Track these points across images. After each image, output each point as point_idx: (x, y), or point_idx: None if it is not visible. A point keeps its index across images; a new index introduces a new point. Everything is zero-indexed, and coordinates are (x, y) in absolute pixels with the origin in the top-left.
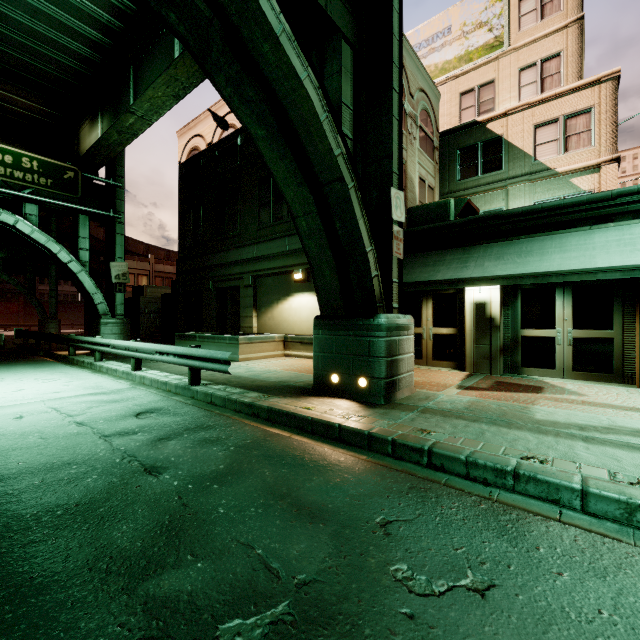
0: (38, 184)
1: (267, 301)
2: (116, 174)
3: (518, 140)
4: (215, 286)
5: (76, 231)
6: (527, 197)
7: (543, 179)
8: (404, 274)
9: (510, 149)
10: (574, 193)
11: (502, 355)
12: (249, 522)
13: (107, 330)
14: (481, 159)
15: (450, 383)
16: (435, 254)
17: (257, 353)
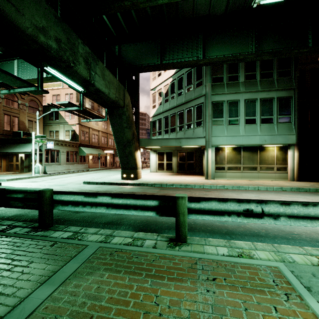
0: None
1: None
2: None
3: (62, 113)
4: None
5: None
6: (63, 129)
7: (66, 125)
8: (1, 149)
9: (60, 115)
10: (72, 129)
11: (27, 168)
12: None
13: None
14: (54, 116)
15: (2, 173)
16: (12, 145)
17: None
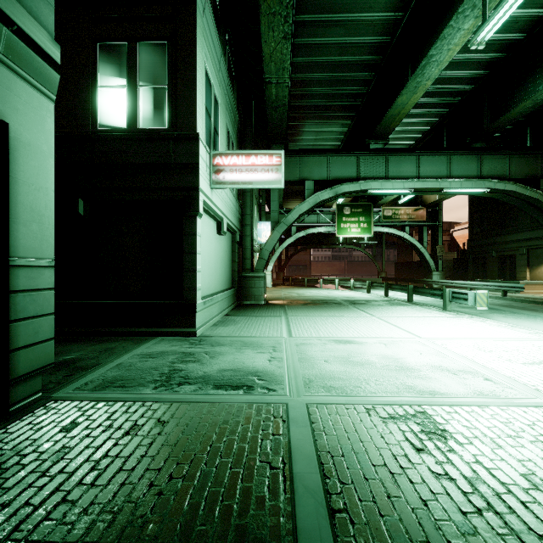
0: (411, 218)
1: (537, 262)
2: (438, 204)
3: None
4: (496, 254)
5: (421, 234)
6: None
7: None
8: None
9: None
10: None
11: None
12: (540, 309)
13: (435, 277)
14: None
15: None
16: None
17: (531, 290)
